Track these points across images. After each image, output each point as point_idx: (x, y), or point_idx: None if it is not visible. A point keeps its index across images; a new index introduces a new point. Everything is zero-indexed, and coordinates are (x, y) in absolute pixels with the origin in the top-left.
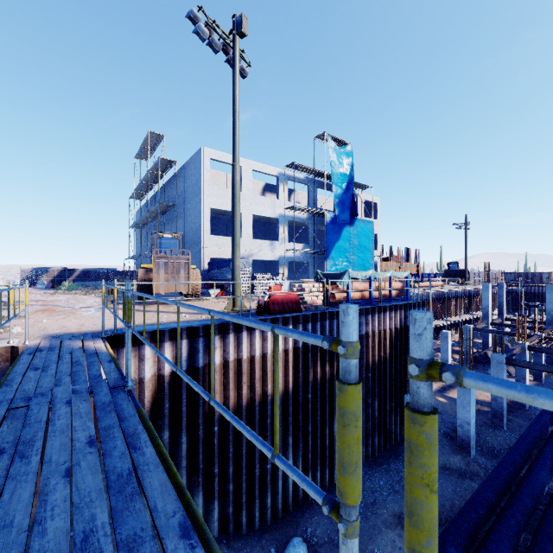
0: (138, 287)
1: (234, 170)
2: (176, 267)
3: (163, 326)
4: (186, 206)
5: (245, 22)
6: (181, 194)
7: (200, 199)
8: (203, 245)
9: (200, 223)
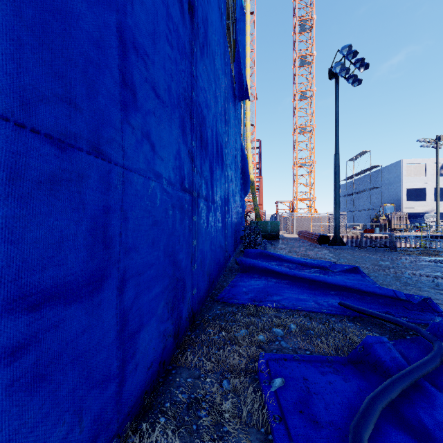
0: (381, 226)
1: (437, 187)
2: (400, 219)
3: (414, 235)
4: (388, 187)
5: (442, 137)
6: (384, 181)
7: (400, 184)
8: (402, 207)
9: (400, 196)
